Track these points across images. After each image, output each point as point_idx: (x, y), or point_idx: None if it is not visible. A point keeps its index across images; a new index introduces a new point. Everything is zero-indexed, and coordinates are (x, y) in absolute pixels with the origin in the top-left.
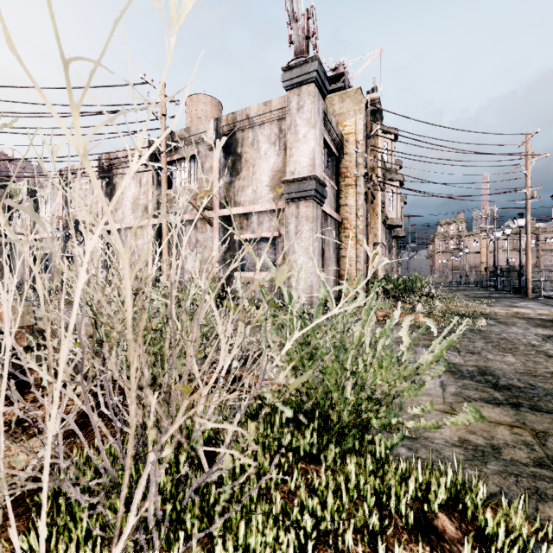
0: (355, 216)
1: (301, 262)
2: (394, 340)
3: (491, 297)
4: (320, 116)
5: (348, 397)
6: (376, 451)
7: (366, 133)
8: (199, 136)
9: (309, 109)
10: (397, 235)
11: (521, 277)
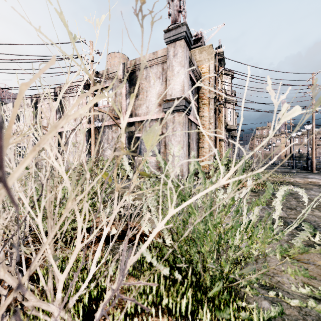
0: (208, 123)
1: (175, 150)
2: (236, 200)
3: (290, 172)
4: (187, 60)
5: (225, 270)
6: (250, 319)
7: (215, 72)
8: (113, 74)
9: (181, 55)
10: (232, 135)
11: (308, 160)
